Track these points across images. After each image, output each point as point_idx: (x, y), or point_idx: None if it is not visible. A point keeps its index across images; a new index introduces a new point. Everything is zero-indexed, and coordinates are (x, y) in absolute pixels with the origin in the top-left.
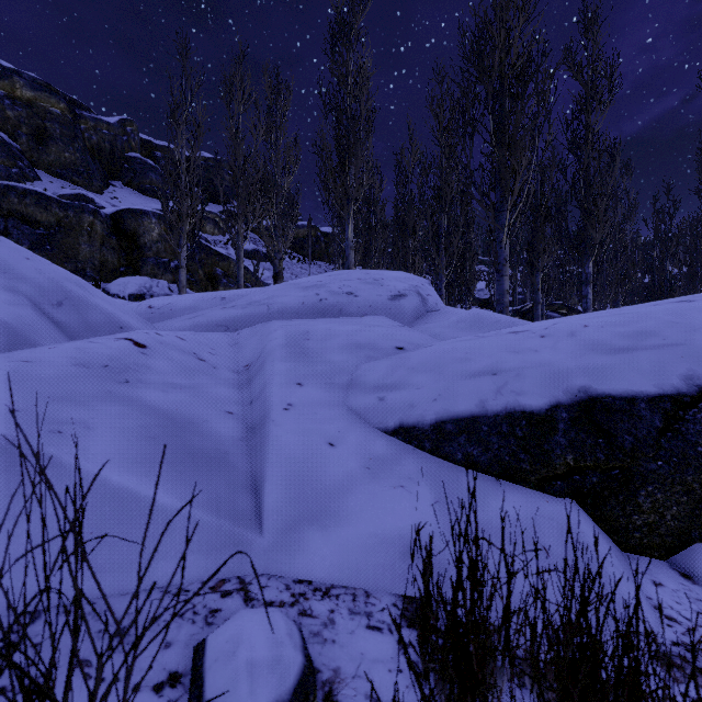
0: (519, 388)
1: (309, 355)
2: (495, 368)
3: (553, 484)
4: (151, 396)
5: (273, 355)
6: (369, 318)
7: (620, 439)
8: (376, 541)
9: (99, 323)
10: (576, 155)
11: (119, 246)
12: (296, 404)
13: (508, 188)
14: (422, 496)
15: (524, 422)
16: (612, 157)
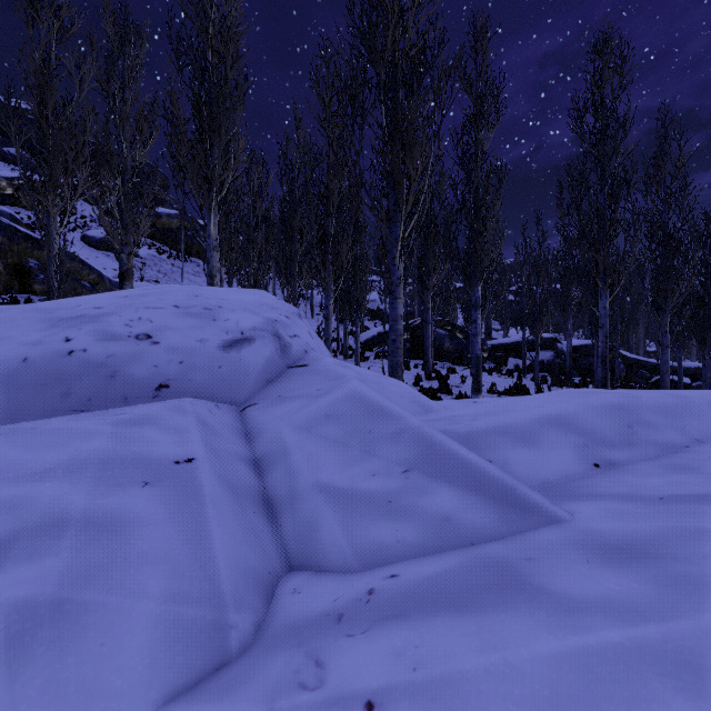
0: None
1: None
2: None
3: None
4: None
5: None
6: (117, 429)
7: None
8: None
9: None
10: (467, 171)
11: None
12: None
13: (402, 194)
14: None
15: None
16: (499, 179)
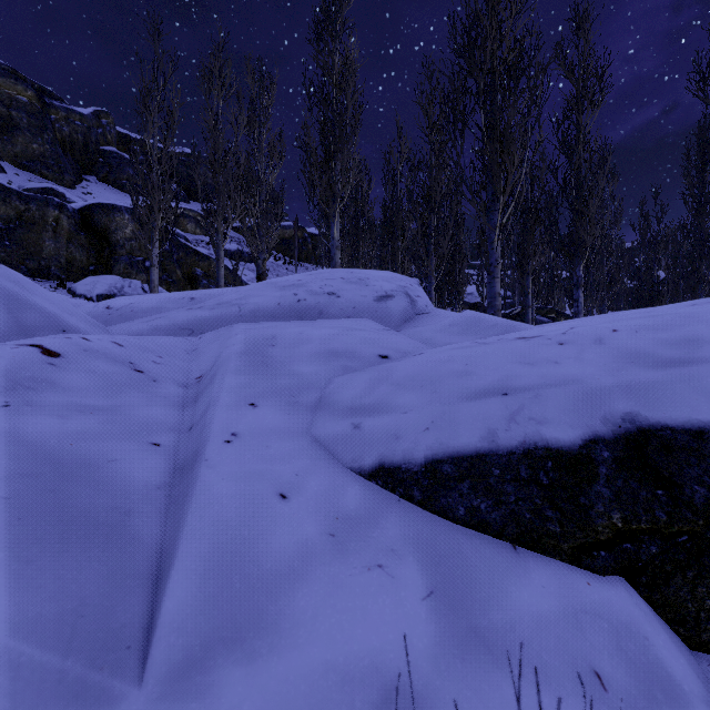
0: (540, 415)
1: (272, 366)
2: (505, 385)
3: (594, 555)
4: (37, 426)
5: (226, 366)
6: (350, 321)
7: (687, 490)
8: (335, 680)
9: (36, 325)
10: (567, 155)
11: (88, 243)
12: (243, 433)
13: (500, 186)
14: (410, 583)
15: (551, 464)
16: (603, 158)
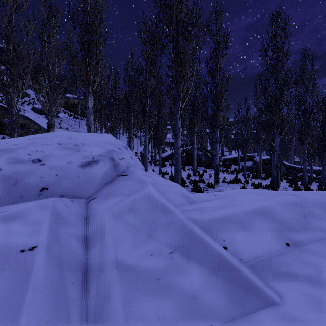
0: None
1: None
2: None
3: None
4: None
5: None
6: None
7: None
8: None
9: None
10: (212, 77)
11: None
12: None
13: (180, 87)
14: None
15: None
16: (227, 81)
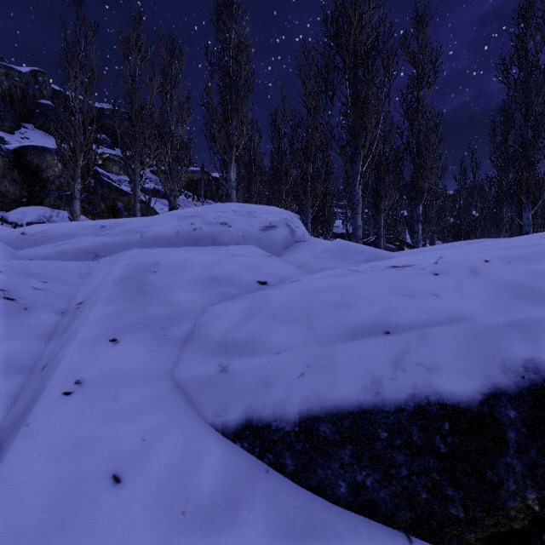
0: (429, 360)
1: (148, 294)
2: (385, 320)
3: None
4: None
5: (98, 294)
6: (237, 247)
7: None
8: None
9: None
10: (410, 121)
11: (20, 178)
12: (91, 380)
13: (361, 141)
14: None
15: (448, 426)
16: (436, 125)
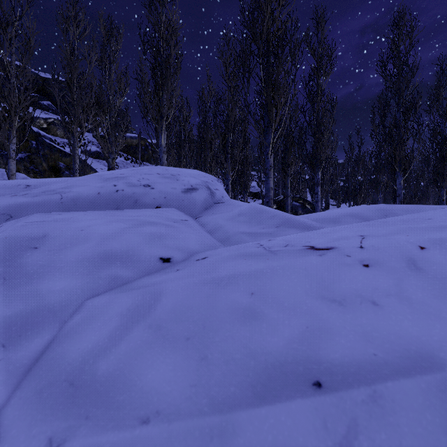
0: None
1: (9, 282)
2: (312, 353)
3: None
4: None
5: None
6: (153, 211)
7: None
8: None
9: None
10: (312, 102)
11: None
12: None
13: (272, 116)
14: None
15: None
16: (332, 106)
